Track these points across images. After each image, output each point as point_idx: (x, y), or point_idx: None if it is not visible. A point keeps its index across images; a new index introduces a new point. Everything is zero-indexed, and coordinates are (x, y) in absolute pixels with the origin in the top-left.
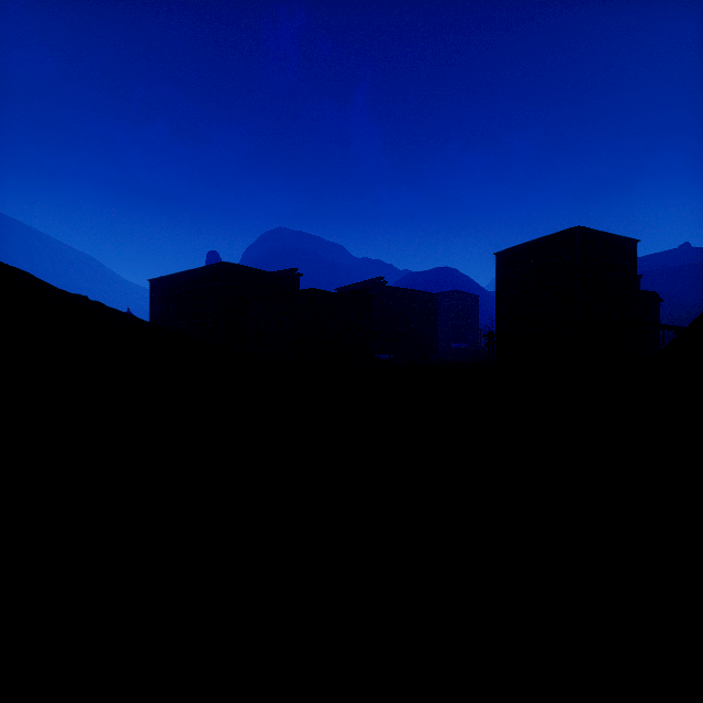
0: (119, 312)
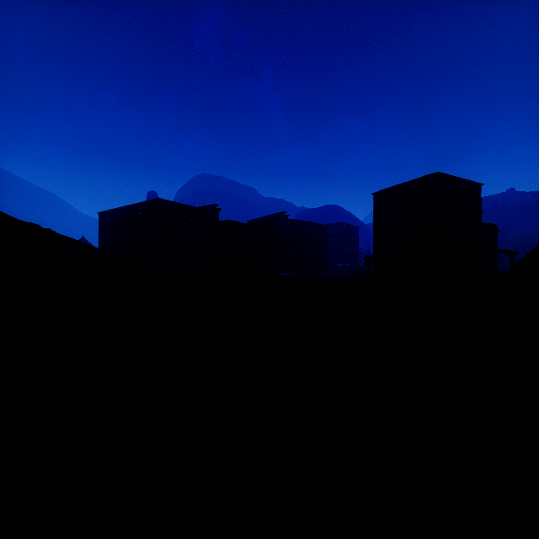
0: (67, 238)
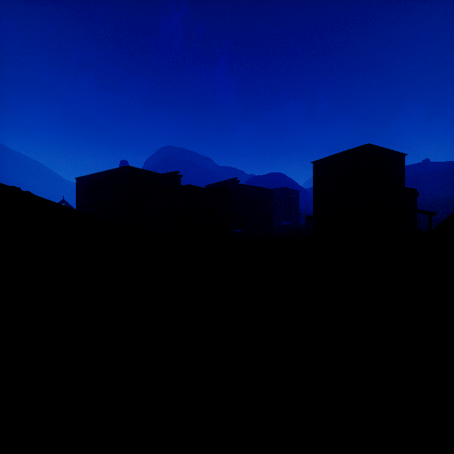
0: (44, 200)
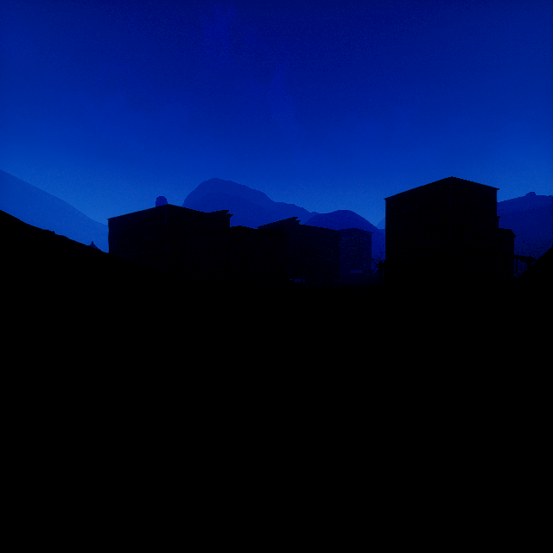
0: (80, 244)
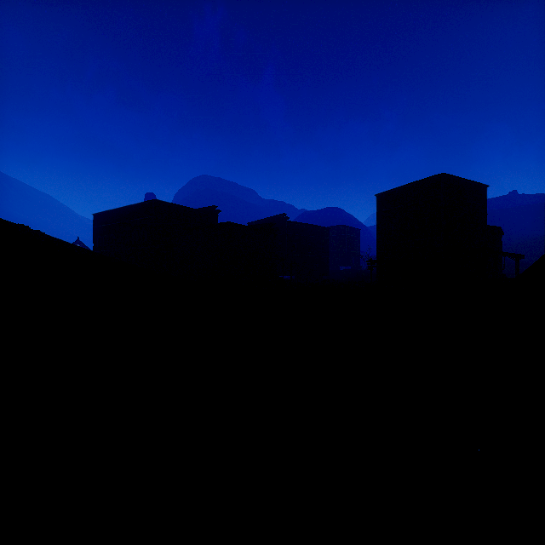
0: (57, 240)
